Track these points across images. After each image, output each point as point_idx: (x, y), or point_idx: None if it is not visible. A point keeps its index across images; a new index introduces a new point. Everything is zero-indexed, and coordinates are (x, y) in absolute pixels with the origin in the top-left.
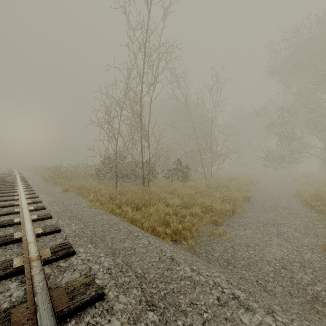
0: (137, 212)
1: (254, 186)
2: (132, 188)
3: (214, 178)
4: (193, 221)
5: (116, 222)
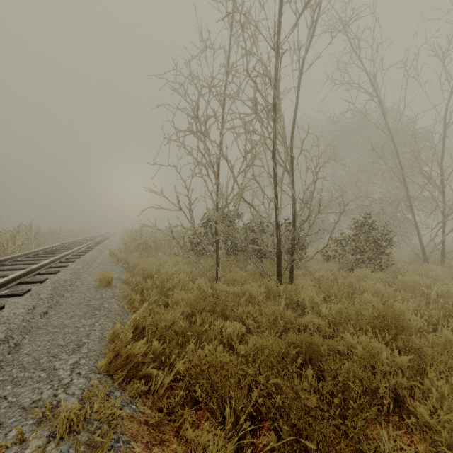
0: None
1: None
2: (249, 288)
3: None
4: None
5: None
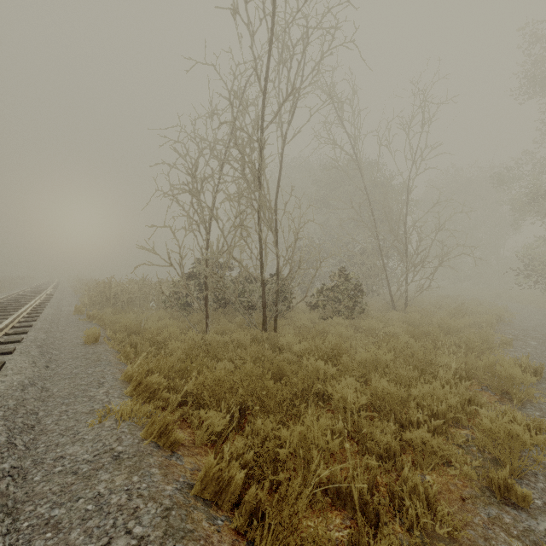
0: (240, 433)
1: (510, 329)
2: (237, 336)
3: (414, 308)
4: (429, 493)
5: (141, 539)
